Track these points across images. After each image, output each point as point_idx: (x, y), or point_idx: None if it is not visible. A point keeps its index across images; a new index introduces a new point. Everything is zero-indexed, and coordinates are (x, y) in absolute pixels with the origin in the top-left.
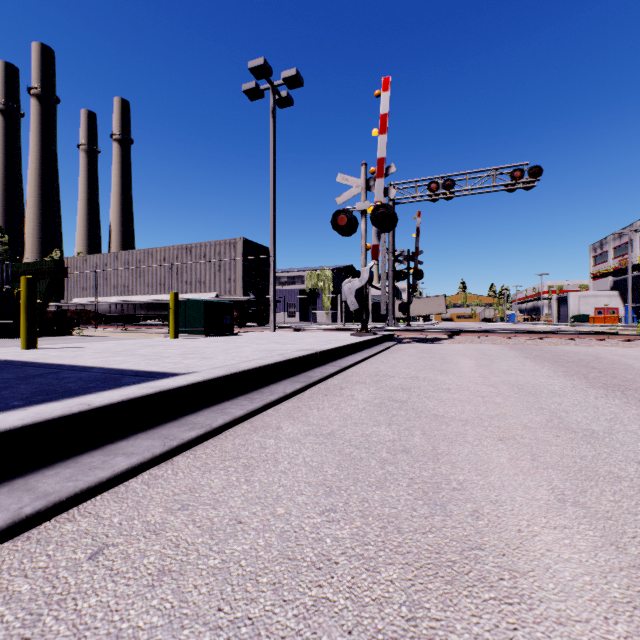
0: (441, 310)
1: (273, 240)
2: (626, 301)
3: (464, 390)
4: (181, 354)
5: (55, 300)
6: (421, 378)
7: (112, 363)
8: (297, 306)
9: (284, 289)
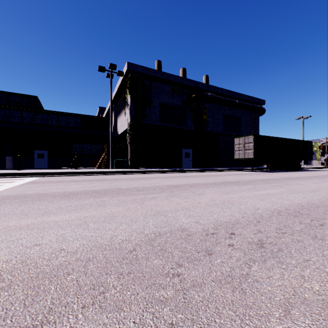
0: None
1: None
2: None
3: None
4: None
5: None
6: None
7: None
8: None
9: None
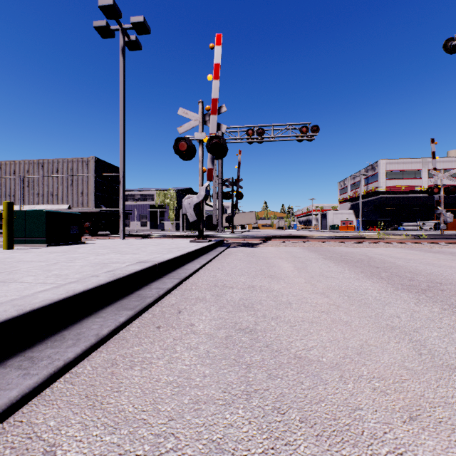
0: (253, 221)
1: (123, 160)
2: (357, 217)
3: (304, 303)
4: None
5: None
6: (258, 288)
7: None
8: (148, 217)
9: (138, 204)
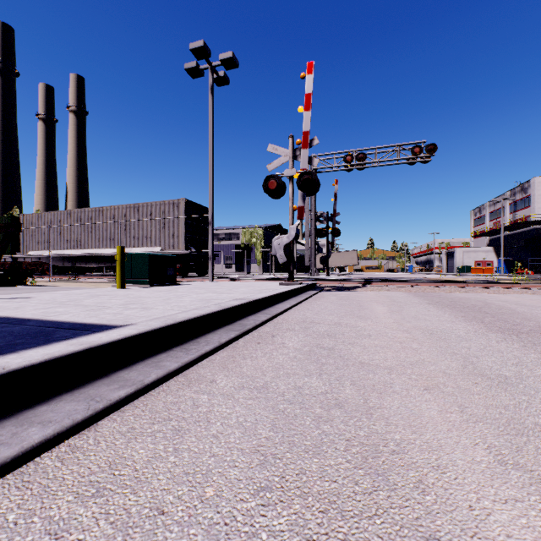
0: (354, 262)
1: (212, 201)
2: (499, 255)
3: (383, 336)
4: (123, 304)
5: (11, 253)
6: (344, 324)
7: (52, 315)
8: (233, 259)
9: (222, 244)
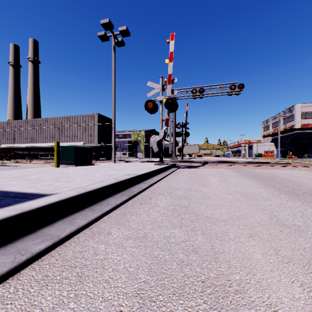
0: (197, 151)
1: (114, 115)
2: (277, 147)
3: (218, 197)
4: (55, 178)
5: None
6: (193, 190)
7: (5, 186)
8: (127, 149)
9: (121, 140)
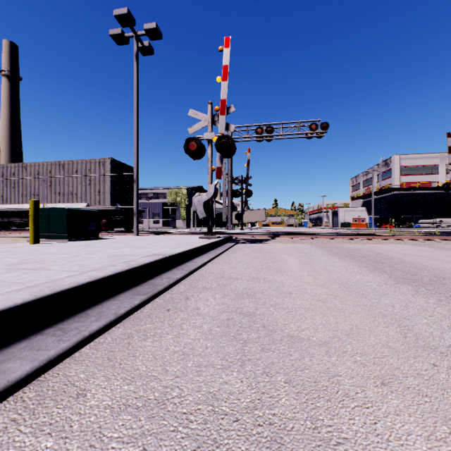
0: (262, 219)
1: (136, 160)
2: (370, 214)
3: (303, 293)
4: (13, 264)
5: None
6: (261, 279)
7: None
8: (161, 215)
9: (150, 202)
